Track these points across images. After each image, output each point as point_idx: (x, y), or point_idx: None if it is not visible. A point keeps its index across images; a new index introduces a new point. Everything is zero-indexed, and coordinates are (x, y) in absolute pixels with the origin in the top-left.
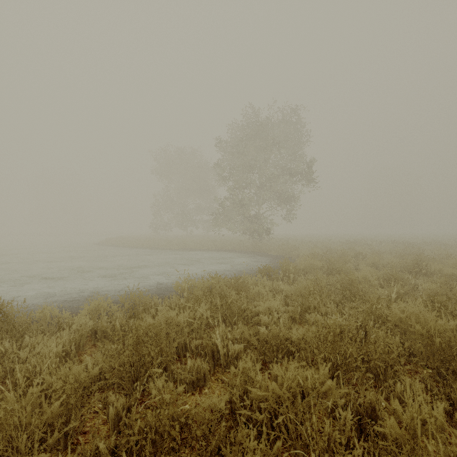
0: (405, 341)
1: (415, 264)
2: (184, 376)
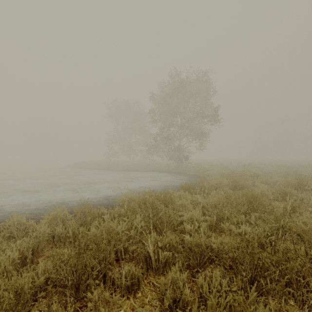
0: (308, 250)
1: (299, 182)
2: (120, 282)
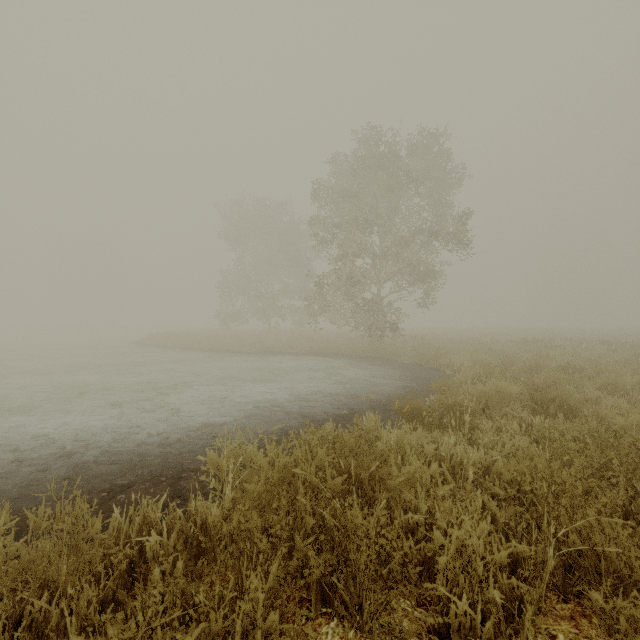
0: None
1: None
2: None
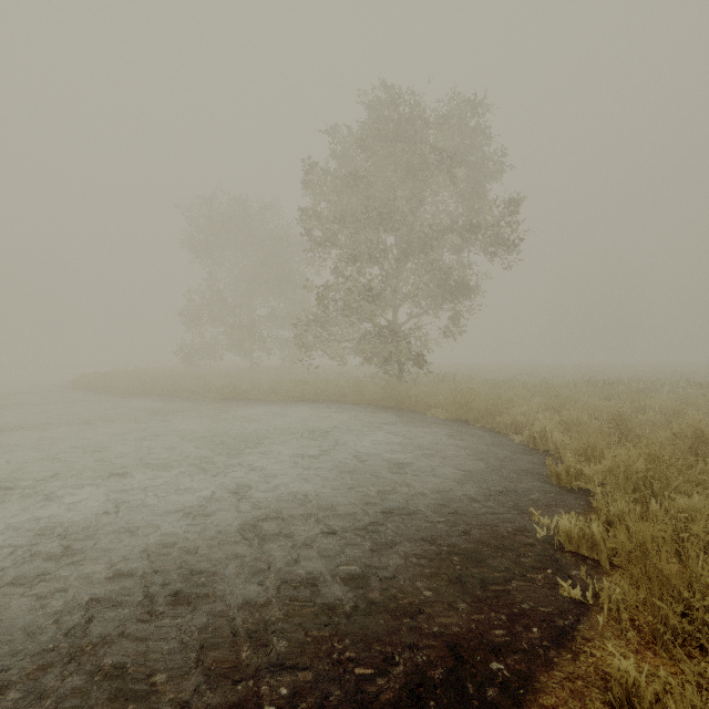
0: None
1: None
2: None
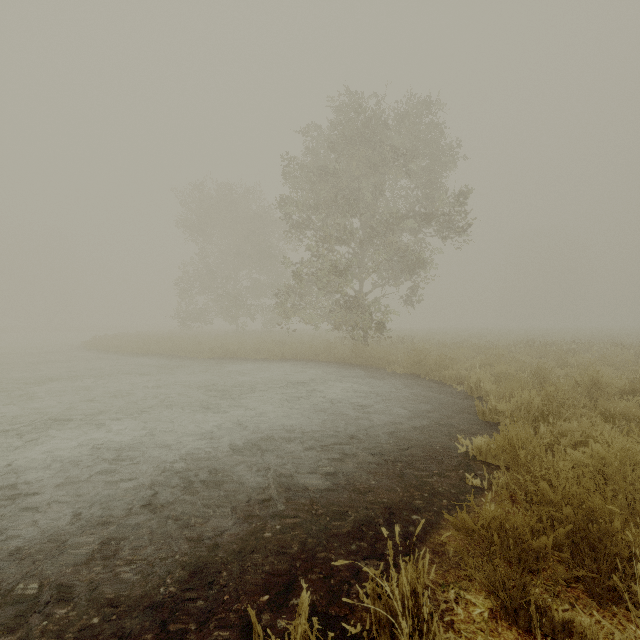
0: None
1: None
2: None
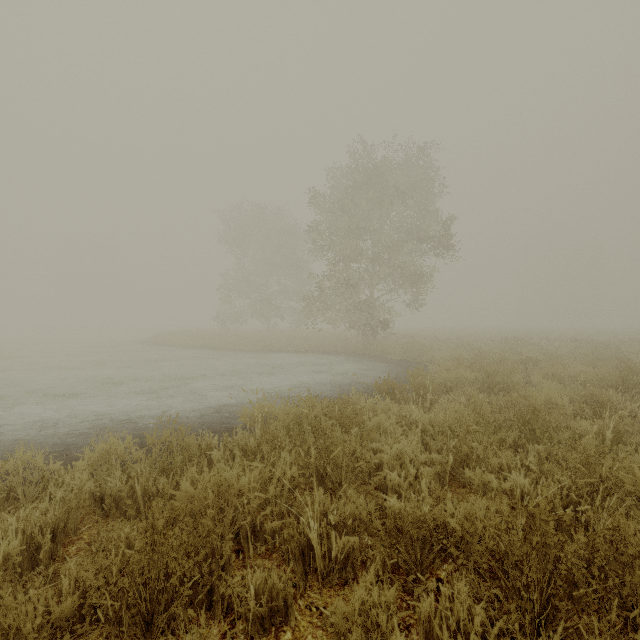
0: None
1: (625, 377)
2: (245, 609)
